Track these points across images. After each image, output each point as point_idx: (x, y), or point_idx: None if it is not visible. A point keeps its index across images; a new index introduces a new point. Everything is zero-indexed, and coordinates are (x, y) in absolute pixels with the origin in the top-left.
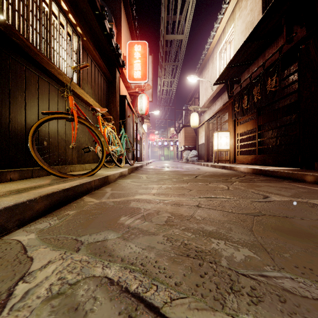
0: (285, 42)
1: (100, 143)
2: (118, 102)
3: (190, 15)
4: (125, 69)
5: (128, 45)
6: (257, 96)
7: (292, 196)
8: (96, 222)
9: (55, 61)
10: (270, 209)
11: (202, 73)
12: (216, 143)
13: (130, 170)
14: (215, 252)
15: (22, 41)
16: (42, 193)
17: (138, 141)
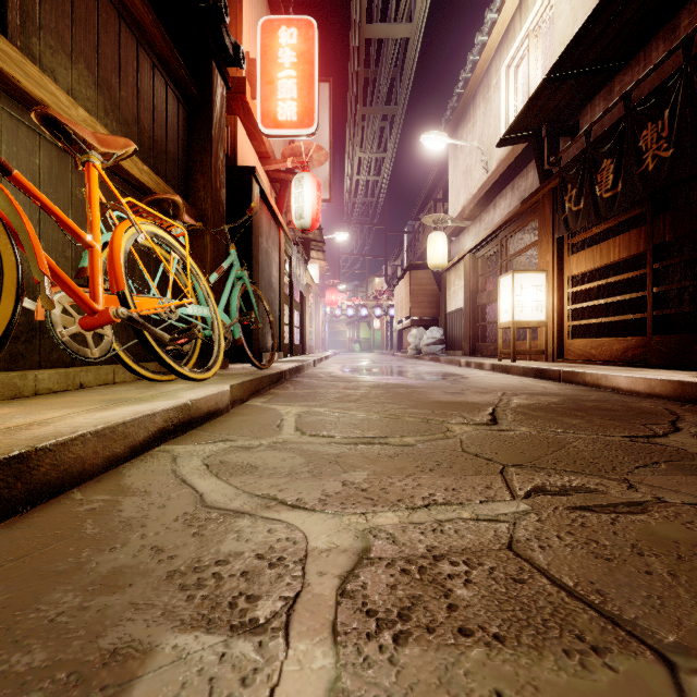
0: None
1: None
2: (221, 172)
3: None
4: (254, 96)
5: (263, 29)
6: (656, 150)
7: None
8: None
9: None
10: None
11: (456, 134)
12: (507, 304)
13: (246, 389)
14: None
15: None
16: None
17: (295, 303)
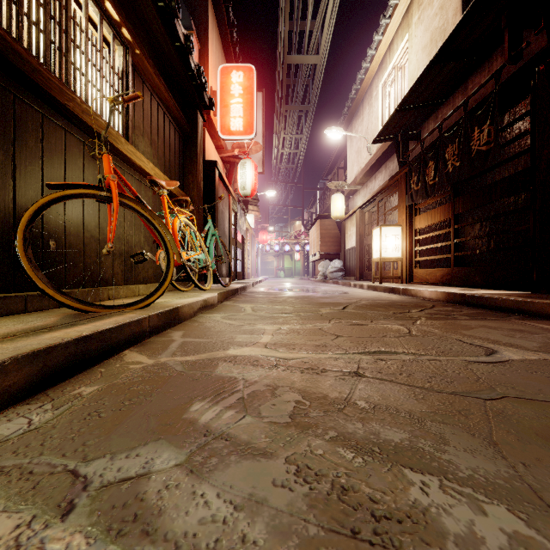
0: (507, 61)
1: (162, 246)
2: (201, 172)
3: (331, 20)
4: (216, 114)
5: (221, 73)
6: (452, 161)
7: (542, 350)
8: (134, 418)
9: (79, 90)
10: (511, 381)
11: (351, 124)
12: (377, 247)
13: (222, 296)
14: (423, 518)
15: (2, 42)
16: (24, 348)
17: (238, 243)
